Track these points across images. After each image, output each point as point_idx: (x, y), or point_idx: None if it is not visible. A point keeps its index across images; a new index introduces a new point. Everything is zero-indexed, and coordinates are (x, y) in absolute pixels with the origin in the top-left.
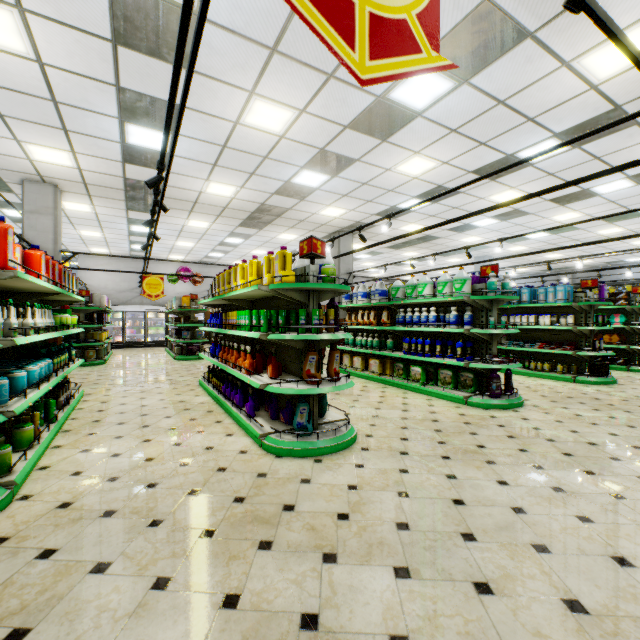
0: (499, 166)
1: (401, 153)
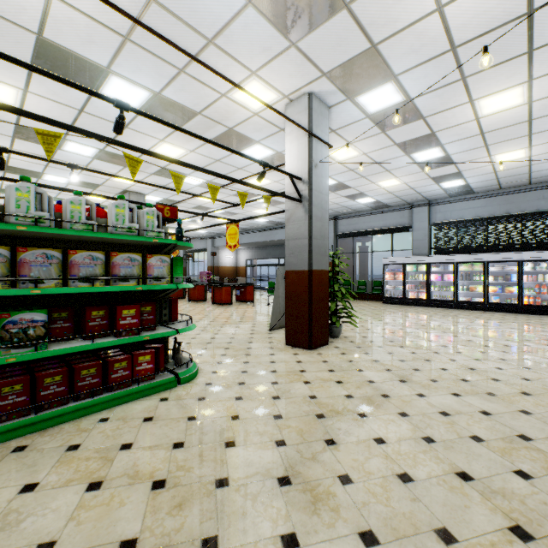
0: (27, 172)
1: (3, 143)
